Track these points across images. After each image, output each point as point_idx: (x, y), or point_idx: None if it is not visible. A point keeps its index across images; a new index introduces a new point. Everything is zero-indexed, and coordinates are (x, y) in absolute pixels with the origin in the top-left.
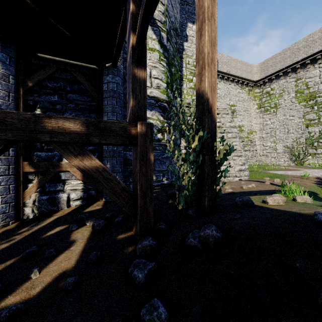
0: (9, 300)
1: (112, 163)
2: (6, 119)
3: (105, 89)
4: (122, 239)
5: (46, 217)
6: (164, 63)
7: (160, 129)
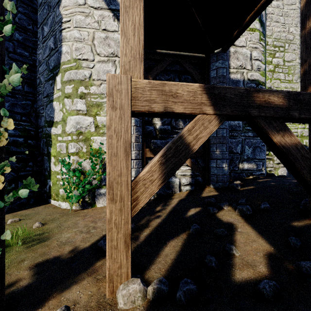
0: (240, 274)
1: (222, 150)
2: (226, 95)
3: (214, 75)
4: (305, 227)
5: (166, 198)
6: (263, 42)
7: None
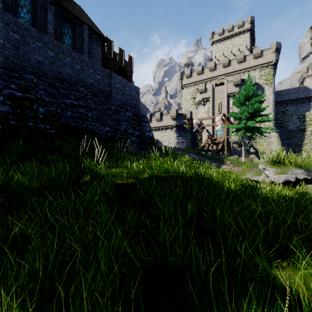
0: None
1: None
2: None
3: None
4: None
5: None
6: None
7: (236, 147)
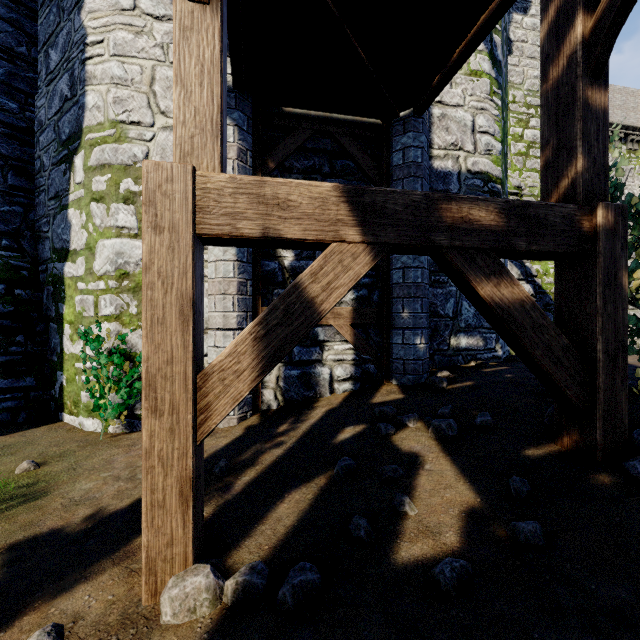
0: (409, 549)
1: (414, 310)
2: (387, 205)
3: (399, 162)
4: (545, 458)
5: (302, 408)
6: (497, 99)
7: None
